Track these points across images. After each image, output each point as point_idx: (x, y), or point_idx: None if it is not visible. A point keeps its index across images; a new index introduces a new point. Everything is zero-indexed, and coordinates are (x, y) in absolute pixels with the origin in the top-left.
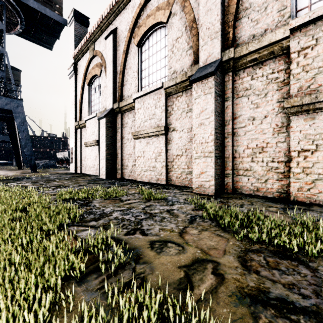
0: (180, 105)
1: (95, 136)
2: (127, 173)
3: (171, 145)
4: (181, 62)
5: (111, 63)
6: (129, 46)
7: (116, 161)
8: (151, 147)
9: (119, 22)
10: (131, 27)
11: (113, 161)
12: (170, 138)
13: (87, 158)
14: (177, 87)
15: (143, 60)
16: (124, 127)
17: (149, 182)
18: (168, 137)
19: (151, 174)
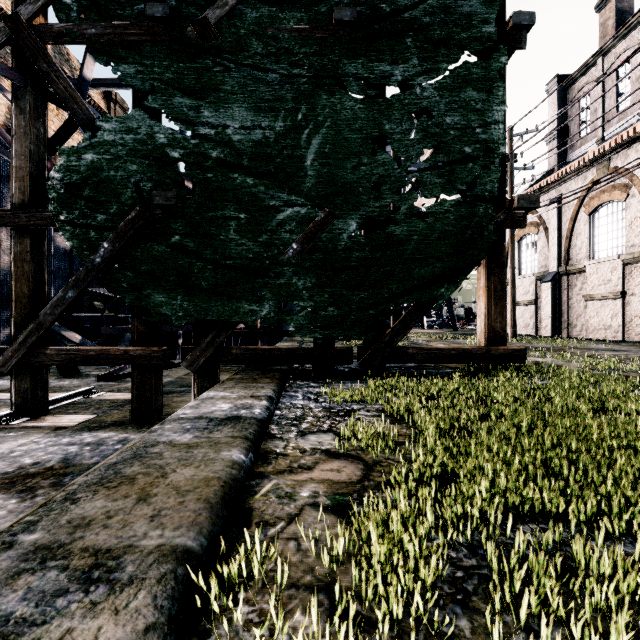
0: (638, 274)
1: (529, 296)
2: (576, 332)
3: (629, 307)
4: (639, 238)
5: (555, 230)
6: (578, 213)
7: (561, 321)
8: (606, 308)
9: (565, 189)
10: (581, 198)
11: (558, 320)
12: (628, 301)
13: (517, 318)
14: (634, 260)
15: (596, 227)
16: (571, 289)
17: (603, 339)
18: (625, 300)
19: (605, 332)
